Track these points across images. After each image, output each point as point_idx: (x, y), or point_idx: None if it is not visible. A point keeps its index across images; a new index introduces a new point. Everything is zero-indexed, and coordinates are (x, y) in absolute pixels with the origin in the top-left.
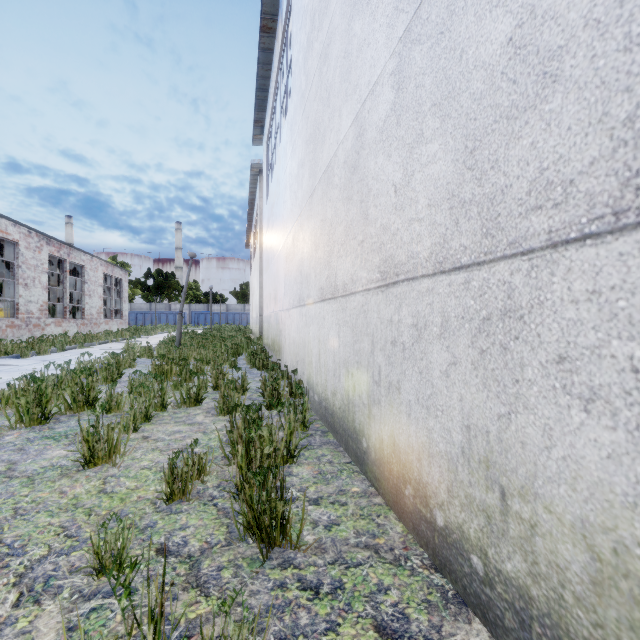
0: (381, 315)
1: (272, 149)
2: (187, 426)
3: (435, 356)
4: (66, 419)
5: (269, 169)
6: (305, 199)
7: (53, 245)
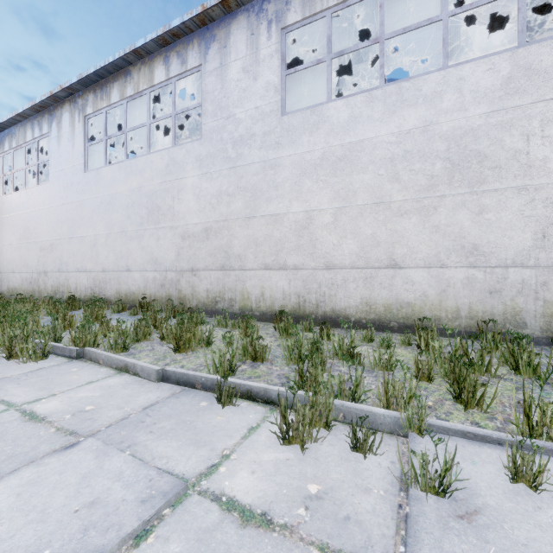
0: (0, 277)
1: None
2: None
3: (6, 281)
4: None
5: None
6: None
7: None
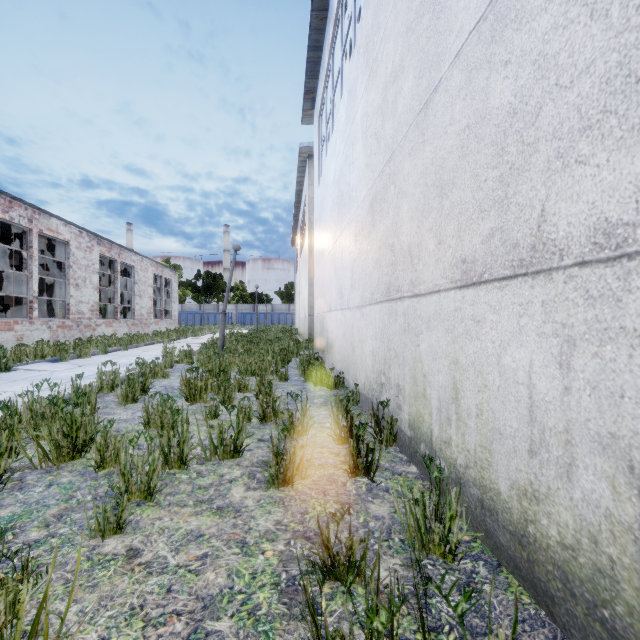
0: None
1: (326, 118)
2: (213, 518)
3: None
4: (33, 480)
5: (322, 144)
6: (404, 125)
7: (104, 245)
